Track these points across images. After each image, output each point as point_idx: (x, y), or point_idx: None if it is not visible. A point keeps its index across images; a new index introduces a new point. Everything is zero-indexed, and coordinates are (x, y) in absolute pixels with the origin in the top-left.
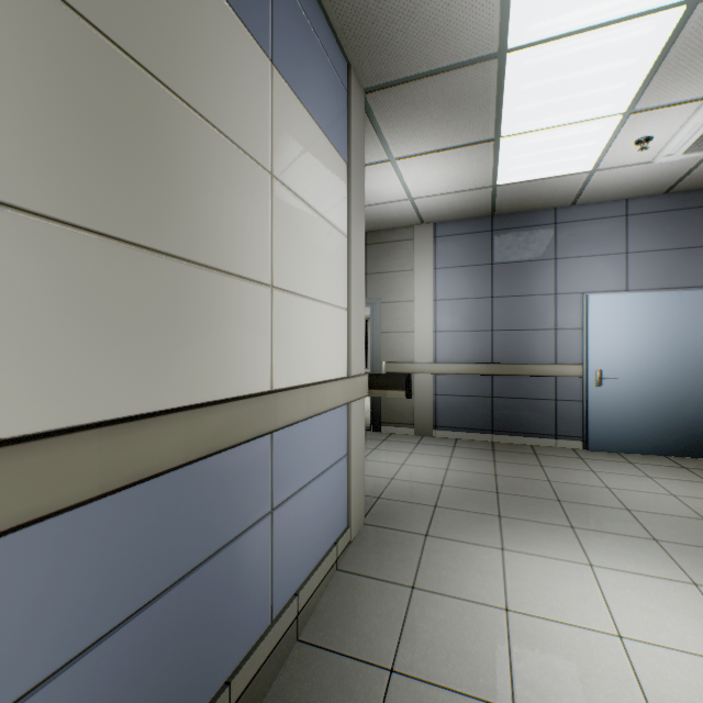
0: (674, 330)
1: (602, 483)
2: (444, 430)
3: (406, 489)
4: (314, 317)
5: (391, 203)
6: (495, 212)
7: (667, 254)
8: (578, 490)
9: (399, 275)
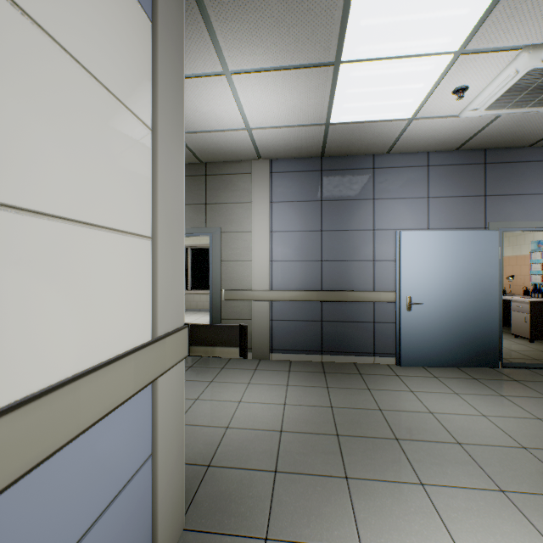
0: (464, 262)
1: (425, 407)
2: (279, 352)
3: (243, 444)
4: (52, 252)
5: (229, 132)
6: (325, 153)
7: (457, 200)
8: (408, 420)
9: (238, 206)
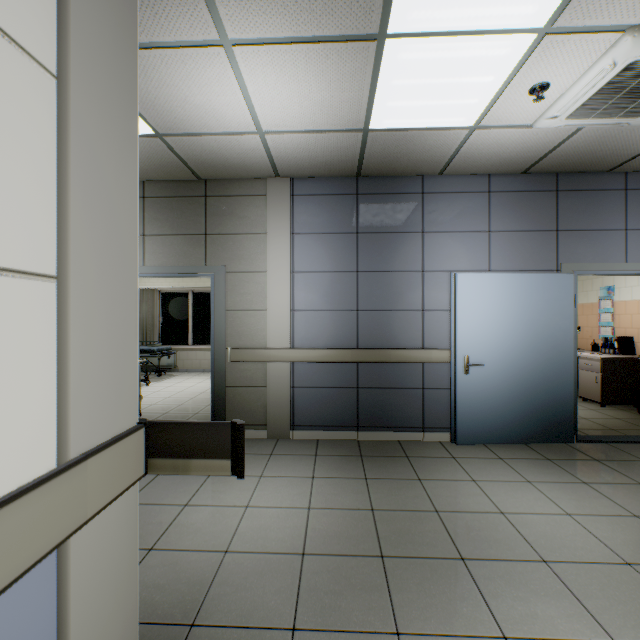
0: (533, 313)
1: (493, 505)
2: (303, 429)
3: (247, 580)
4: None
5: (234, 136)
6: (362, 172)
7: (524, 235)
8: (475, 526)
9: (248, 238)
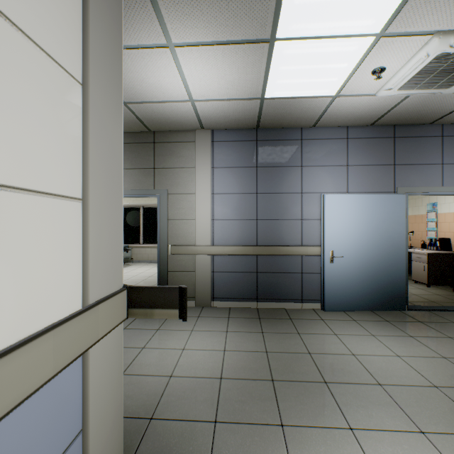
0: (377, 221)
1: (348, 349)
2: (220, 300)
3: (185, 393)
4: None
5: (174, 103)
6: (260, 125)
7: (371, 168)
8: (334, 362)
9: (183, 171)
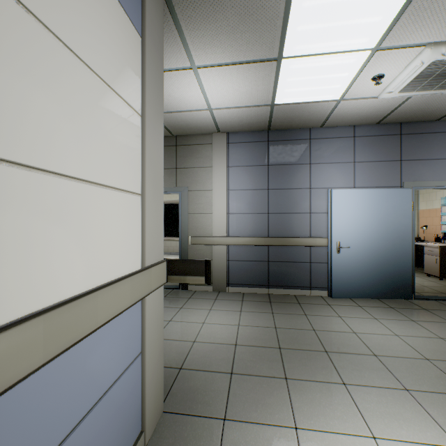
0: (383, 214)
1: (350, 328)
2: (234, 286)
3: (206, 353)
4: (80, 204)
5: (195, 112)
6: (271, 127)
7: (378, 164)
8: (336, 338)
9: (201, 170)
